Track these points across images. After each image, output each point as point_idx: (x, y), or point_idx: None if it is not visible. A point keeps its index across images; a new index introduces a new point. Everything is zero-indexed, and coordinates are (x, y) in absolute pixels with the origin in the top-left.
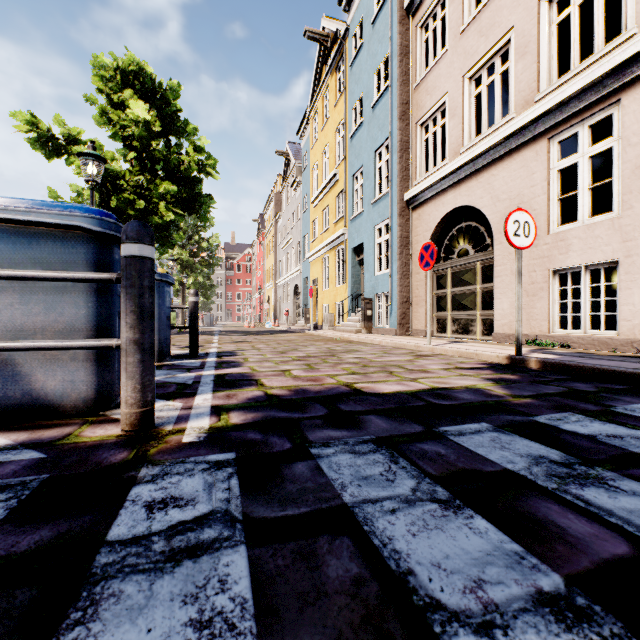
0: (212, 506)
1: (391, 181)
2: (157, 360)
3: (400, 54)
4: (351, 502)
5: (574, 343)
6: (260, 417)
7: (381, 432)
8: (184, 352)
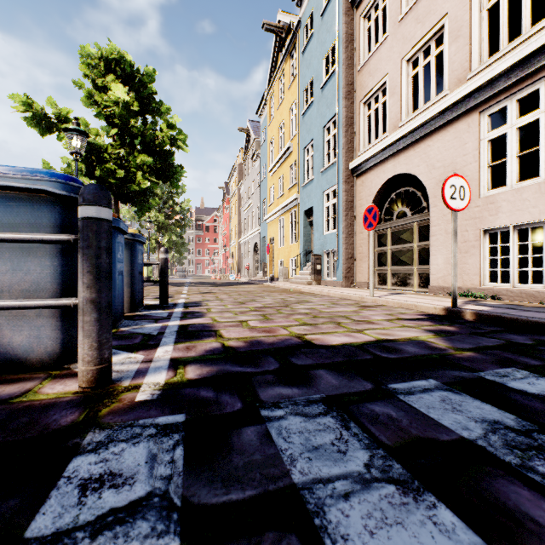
0: (151, 486)
1: (338, 152)
2: (130, 311)
3: (346, 41)
4: (300, 482)
5: (503, 295)
6: (215, 371)
7: (331, 390)
8: (156, 302)
